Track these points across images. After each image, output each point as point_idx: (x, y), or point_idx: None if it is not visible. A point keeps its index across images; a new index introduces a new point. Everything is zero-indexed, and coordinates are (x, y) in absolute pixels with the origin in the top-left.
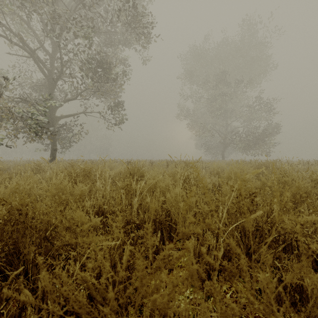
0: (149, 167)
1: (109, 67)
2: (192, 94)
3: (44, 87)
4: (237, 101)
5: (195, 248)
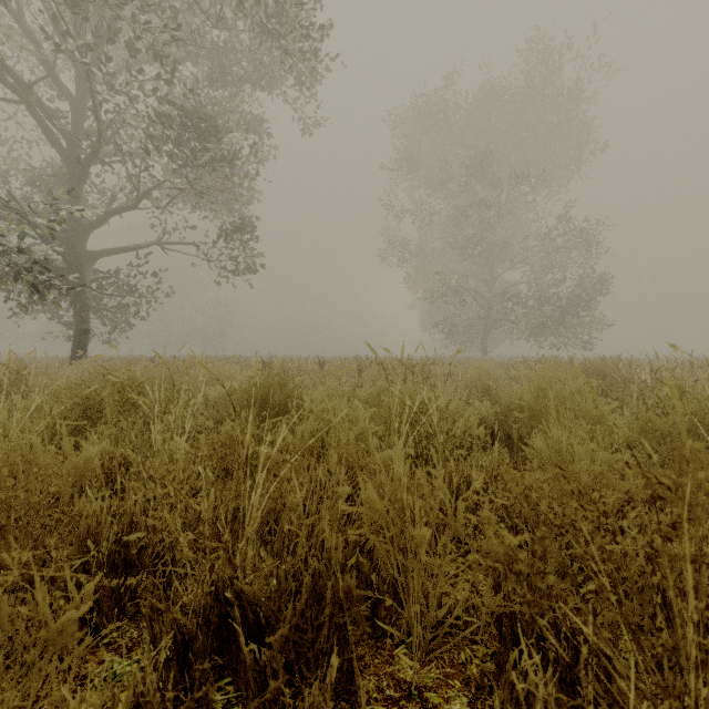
0: (315, 375)
1: (219, 132)
2: (415, 207)
3: (61, 179)
4: (515, 225)
5: None
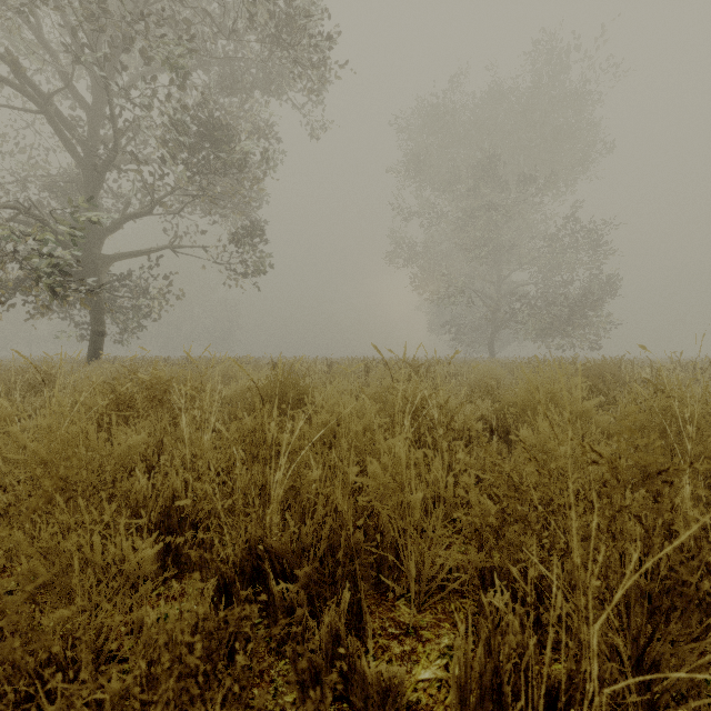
0: (324, 375)
1: (229, 139)
2: (422, 208)
3: (77, 185)
4: (522, 226)
5: (467, 658)
